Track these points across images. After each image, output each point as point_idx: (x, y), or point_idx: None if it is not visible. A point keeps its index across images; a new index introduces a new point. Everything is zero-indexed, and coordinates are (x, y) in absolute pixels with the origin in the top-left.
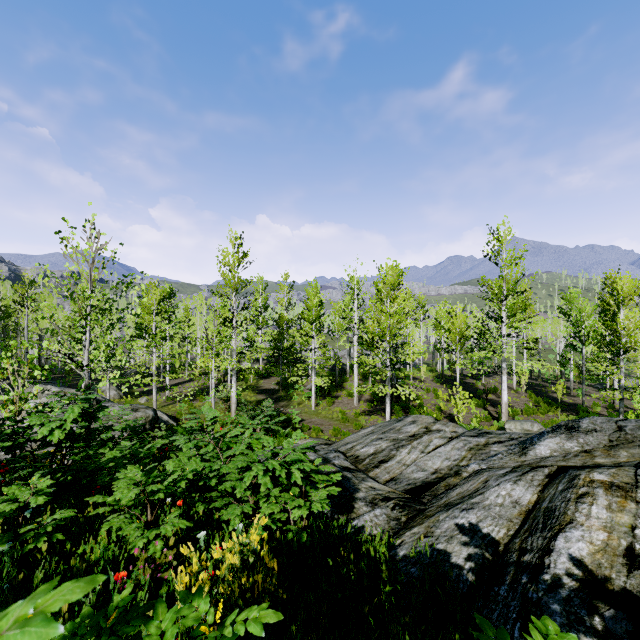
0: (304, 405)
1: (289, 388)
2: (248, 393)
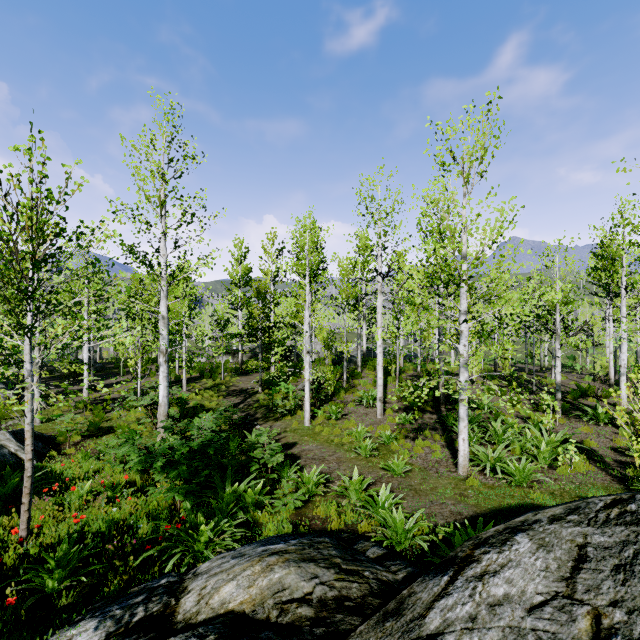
0: (292, 416)
1: (272, 388)
2: (209, 396)
